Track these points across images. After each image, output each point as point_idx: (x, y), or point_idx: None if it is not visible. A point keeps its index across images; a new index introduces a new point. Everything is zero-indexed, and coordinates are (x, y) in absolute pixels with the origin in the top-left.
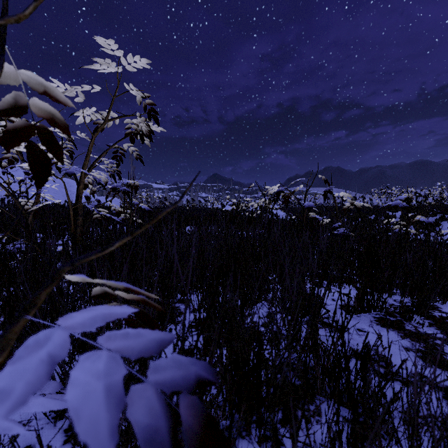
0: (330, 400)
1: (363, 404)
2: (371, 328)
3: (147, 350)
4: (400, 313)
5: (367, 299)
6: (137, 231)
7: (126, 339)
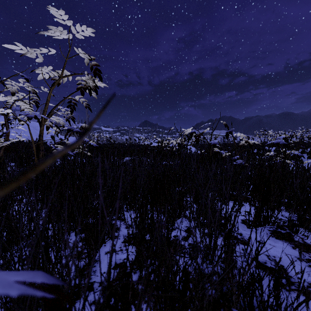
0: None
1: None
2: (268, 240)
3: None
4: (288, 227)
5: (263, 216)
6: None
7: None
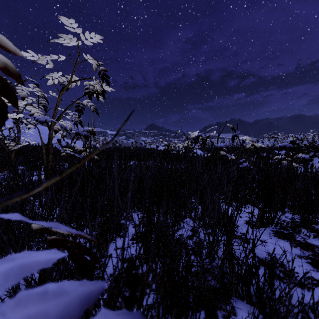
0: (243, 301)
1: (270, 306)
2: (270, 239)
3: (67, 313)
4: (291, 227)
5: (266, 217)
6: (66, 170)
7: (42, 300)
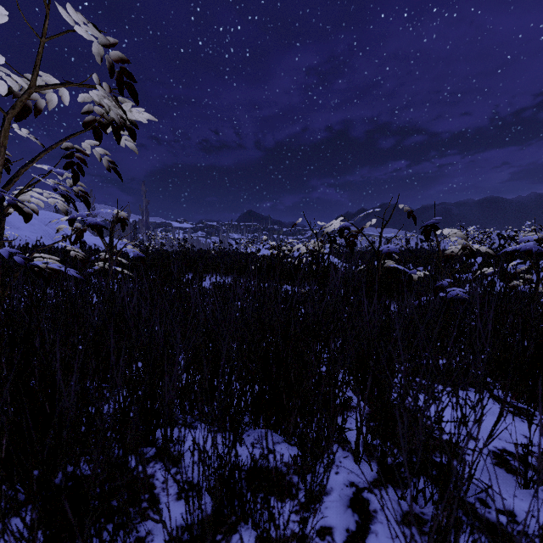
0: None
1: None
2: None
3: None
4: None
5: None
6: None
7: None
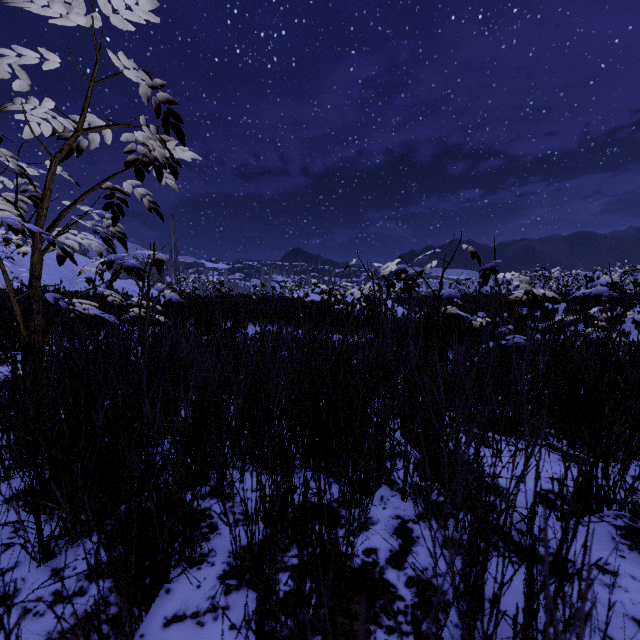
0: None
1: None
2: (623, 562)
3: None
4: None
5: (597, 487)
6: None
7: None
